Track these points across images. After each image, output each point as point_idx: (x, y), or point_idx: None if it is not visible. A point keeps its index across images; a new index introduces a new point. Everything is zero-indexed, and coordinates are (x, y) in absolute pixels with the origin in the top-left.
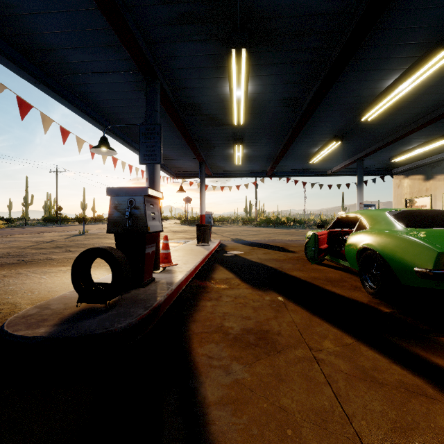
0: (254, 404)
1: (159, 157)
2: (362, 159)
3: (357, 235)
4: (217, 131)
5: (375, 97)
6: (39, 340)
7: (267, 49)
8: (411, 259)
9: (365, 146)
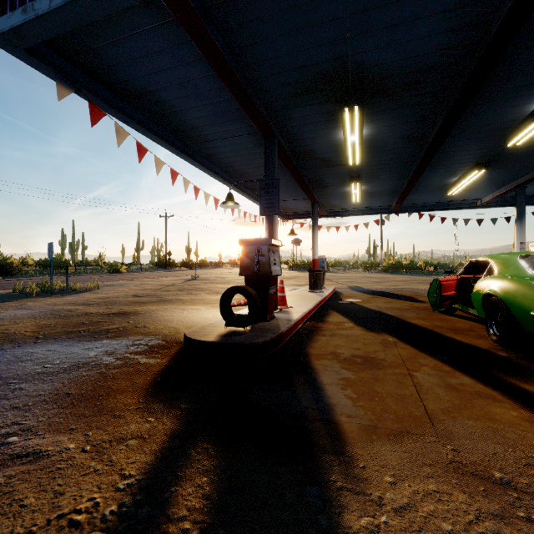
0: (355, 387)
1: (277, 209)
2: (523, 186)
3: (483, 281)
4: (331, 171)
5: (521, 121)
6: (212, 344)
7: (380, 100)
8: (528, 303)
9: (524, 170)
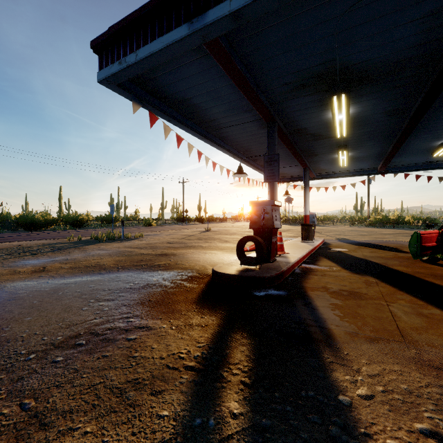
0: (342, 309)
1: (277, 177)
2: None
3: None
4: (321, 143)
5: None
6: (233, 276)
7: (364, 86)
8: None
9: None
